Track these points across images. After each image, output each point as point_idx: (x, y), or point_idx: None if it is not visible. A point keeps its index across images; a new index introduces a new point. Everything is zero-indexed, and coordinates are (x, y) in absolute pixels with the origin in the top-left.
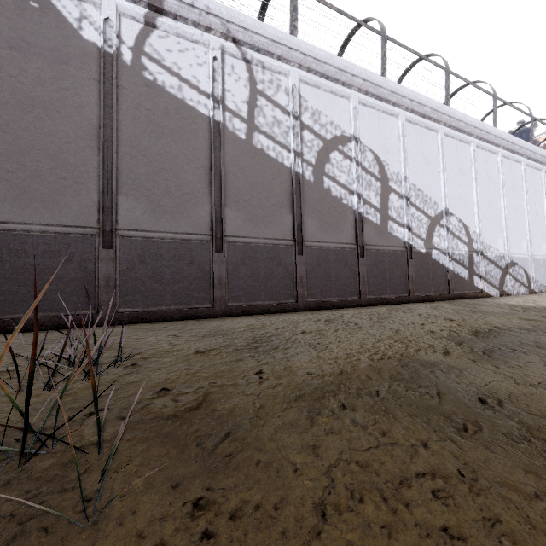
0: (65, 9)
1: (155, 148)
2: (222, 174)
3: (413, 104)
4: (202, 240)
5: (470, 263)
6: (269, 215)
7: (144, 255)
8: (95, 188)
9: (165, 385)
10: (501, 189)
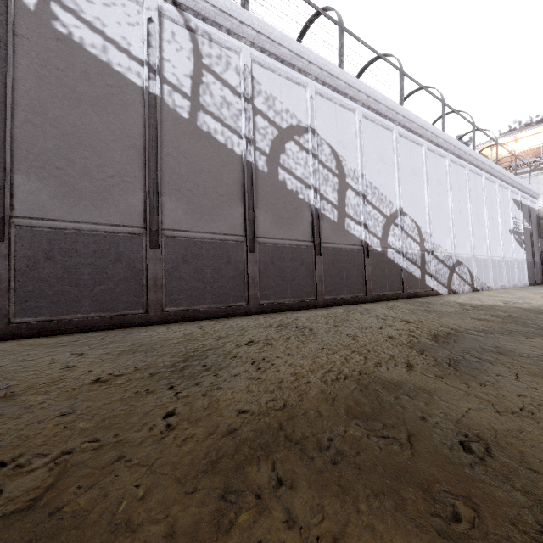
0: None
1: (70, 118)
2: (158, 156)
3: (369, 100)
4: (133, 233)
5: (422, 262)
6: (216, 207)
7: (52, 250)
8: None
9: (3, 454)
10: (448, 192)
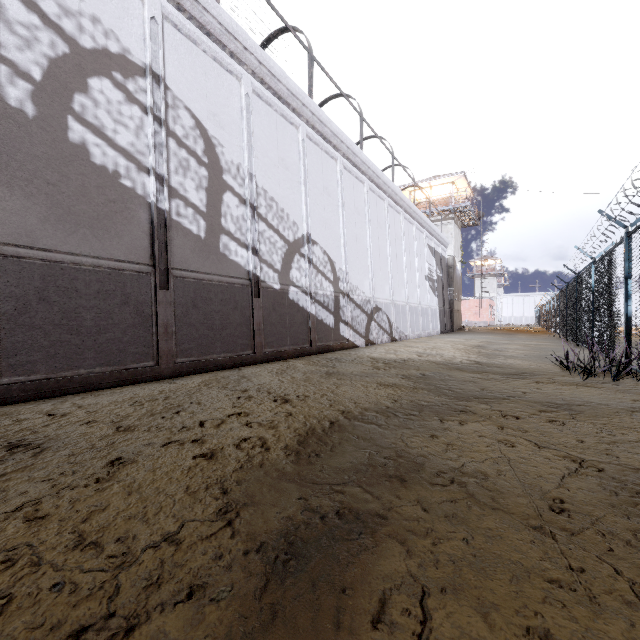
0: None
1: None
2: None
3: (263, 70)
4: None
5: (336, 306)
6: None
7: None
8: None
9: None
10: (367, 224)
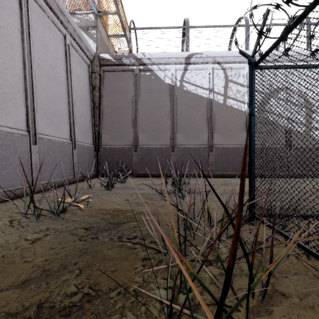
0: (160, 75)
1: (187, 114)
2: (212, 120)
3: None
4: (204, 147)
5: None
6: (234, 134)
7: (184, 153)
8: (169, 132)
9: (198, 188)
10: None
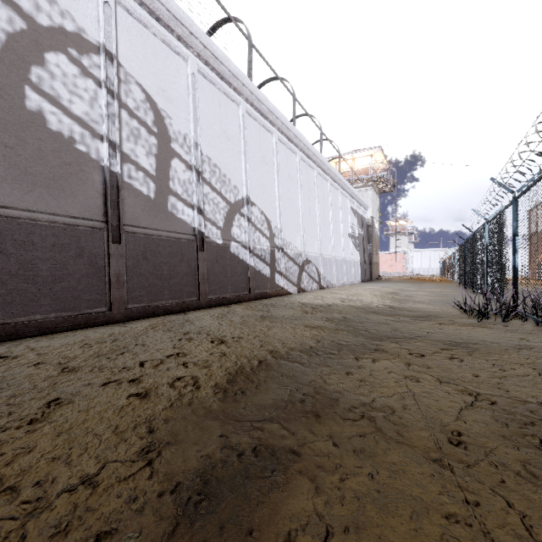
0: None
1: None
2: None
3: (207, 53)
4: None
5: (272, 259)
6: None
7: None
8: None
9: None
10: (299, 189)
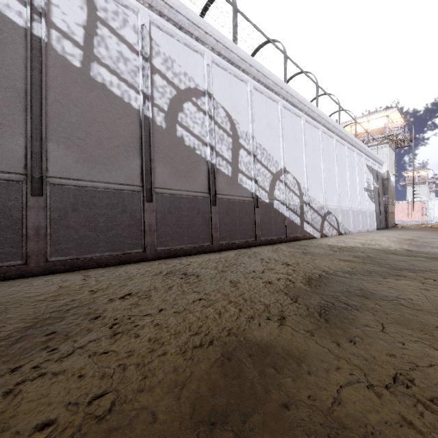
0: None
1: None
2: (43, 101)
3: (259, 75)
4: (9, 179)
5: (301, 212)
6: (111, 157)
7: None
8: None
9: None
10: (321, 156)
